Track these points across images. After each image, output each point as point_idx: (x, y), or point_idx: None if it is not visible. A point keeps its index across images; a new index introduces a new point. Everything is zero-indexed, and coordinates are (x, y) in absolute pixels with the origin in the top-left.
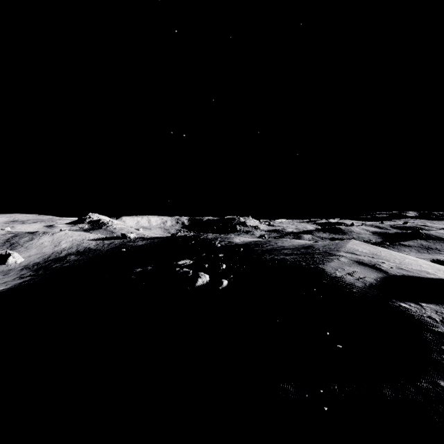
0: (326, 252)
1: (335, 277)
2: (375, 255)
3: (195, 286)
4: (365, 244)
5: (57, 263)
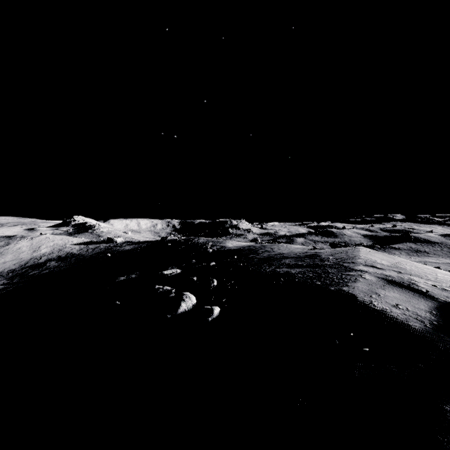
0: (339, 264)
1: (374, 310)
2: (400, 269)
3: (177, 313)
4: (378, 253)
5: (35, 270)
